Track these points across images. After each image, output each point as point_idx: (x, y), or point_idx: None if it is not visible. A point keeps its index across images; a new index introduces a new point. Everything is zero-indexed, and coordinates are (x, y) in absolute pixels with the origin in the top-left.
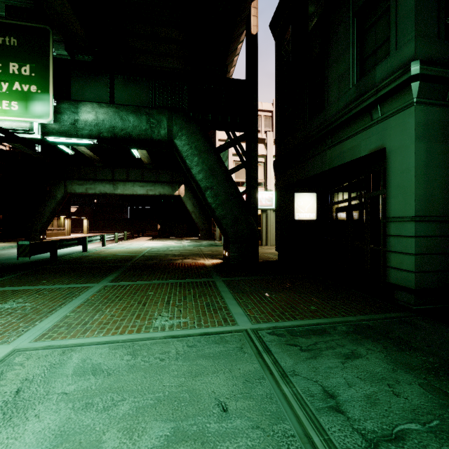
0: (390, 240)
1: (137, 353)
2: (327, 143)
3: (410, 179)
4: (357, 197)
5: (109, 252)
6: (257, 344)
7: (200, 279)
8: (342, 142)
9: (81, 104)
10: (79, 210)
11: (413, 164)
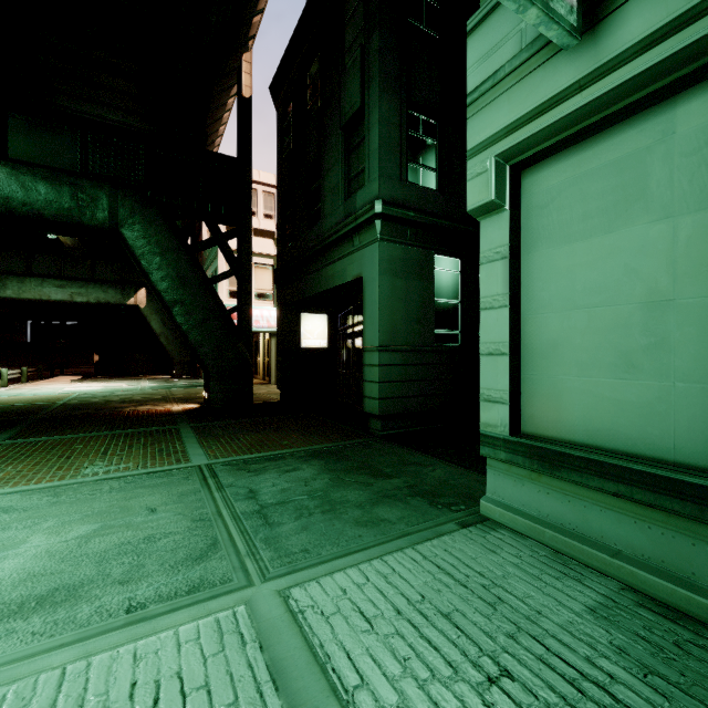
0: (365, 370)
1: (60, 494)
2: (322, 260)
3: (376, 311)
4: (358, 323)
5: None
6: (206, 473)
7: (159, 427)
8: (334, 262)
9: None
10: None
11: (378, 297)
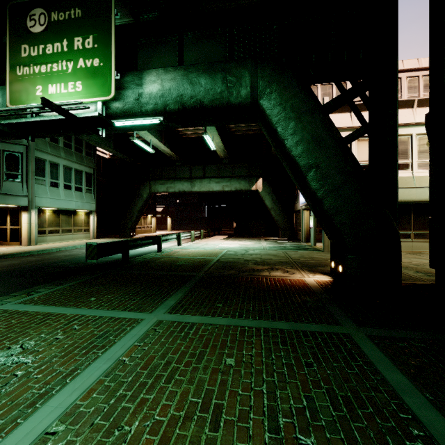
0: None
1: None
2: None
3: None
4: None
5: (182, 254)
6: None
7: (317, 325)
8: None
9: (145, 73)
10: (165, 209)
11: None
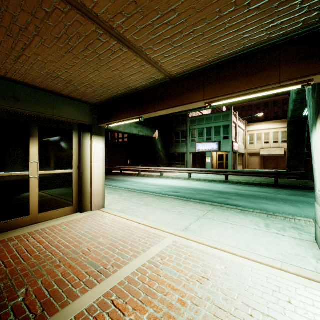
0: None
1: None
2: None
3: None
4: None
5: (241, 179)
6: None
7: None
8: None
9: None
10: None
11: None
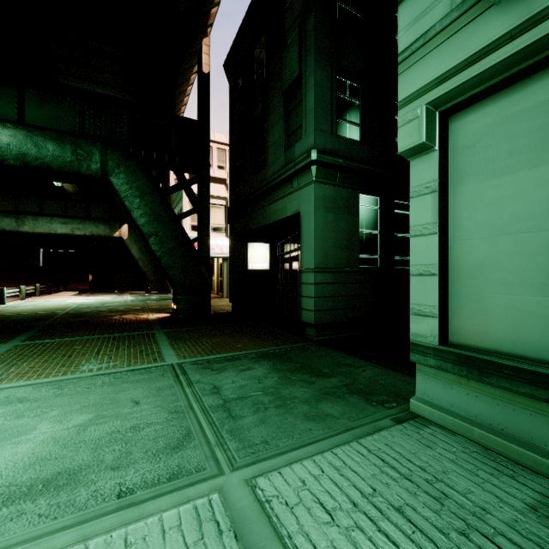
0: (302, 287)
1: (63, 387)
2: (267, 200)
3: (312, 240)
4: (294, 250)
5: (13, 312)
6: (178, 371)
7: (139, 332)
8: (276, 201)
9: None
10: None
11: (313, 228)
